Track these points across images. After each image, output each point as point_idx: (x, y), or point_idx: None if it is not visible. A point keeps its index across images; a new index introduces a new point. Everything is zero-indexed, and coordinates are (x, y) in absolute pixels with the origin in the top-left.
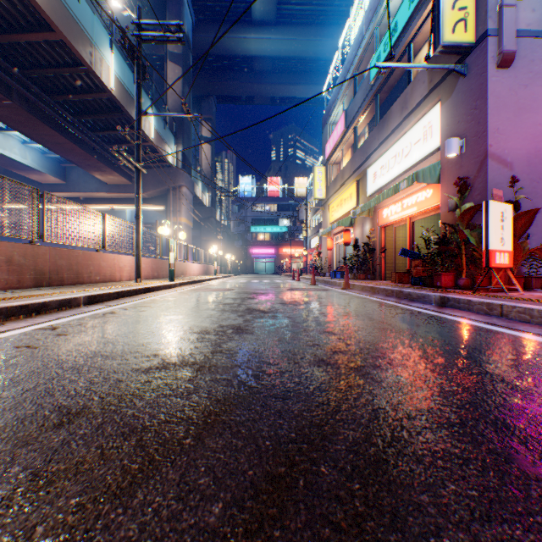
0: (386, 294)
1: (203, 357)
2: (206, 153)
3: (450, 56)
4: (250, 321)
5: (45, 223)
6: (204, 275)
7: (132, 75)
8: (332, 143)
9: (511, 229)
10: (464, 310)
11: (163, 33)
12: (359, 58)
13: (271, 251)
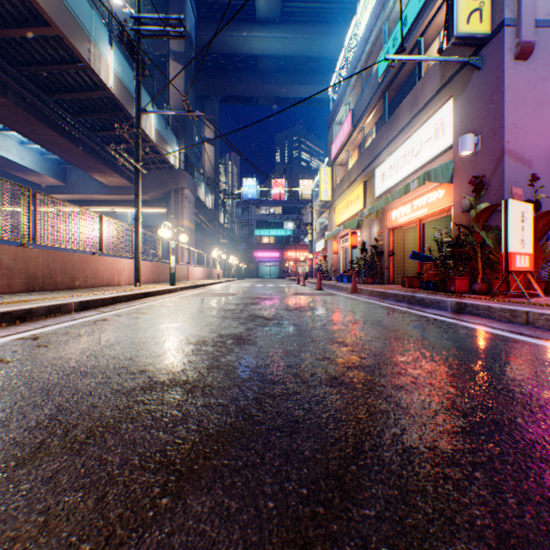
0: (397, 299)
1: (197, 375)
2: (209, 155)
3: (464, 49)
4: (252, 329)
5: (37, 225)
6: (207, 279)
7: (132, 73)
8: (338, 143)
9: (531, 231)
10: (484, 317)
11: (163, 27)
12: (366, 55)
13: (275, 254)
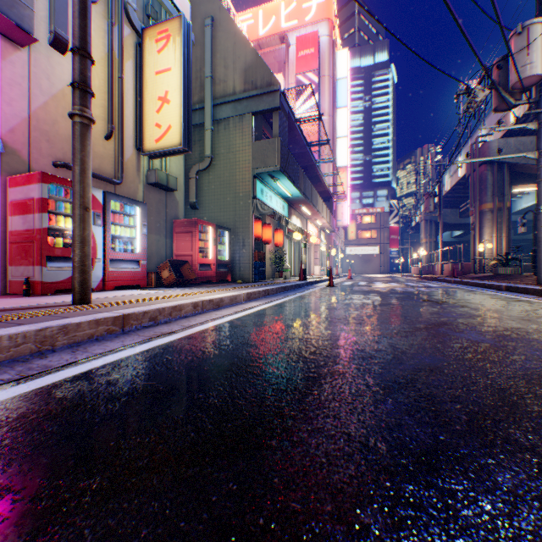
0: None
1: None
2: None
3: None
4: None
5: None
6: None
7: None
8: None
9: None
10: None
11: None
12: None
13: None
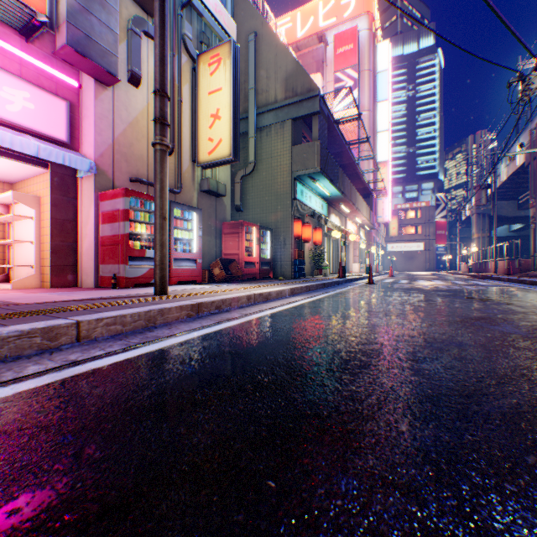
0: None
1: None
2: None
3: None
4: None
5: None
6: None
7: None
8: None
9: None
10: None
11: None
12: None
13: None
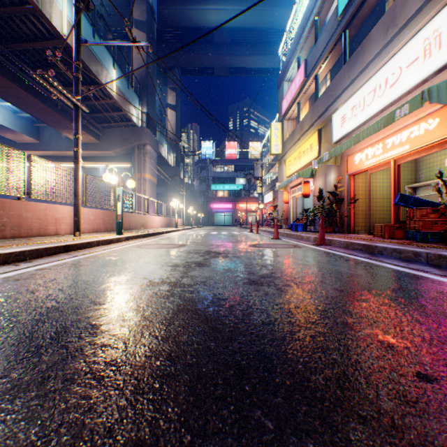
0: (400, 257)
1: None
2: (171, 119)
3: None
4: None
5: None
6: (167, 227)
7: (90, 28)
8: (289, 97)
9: None
10: None
11: None
12: None
13: (229, 206)
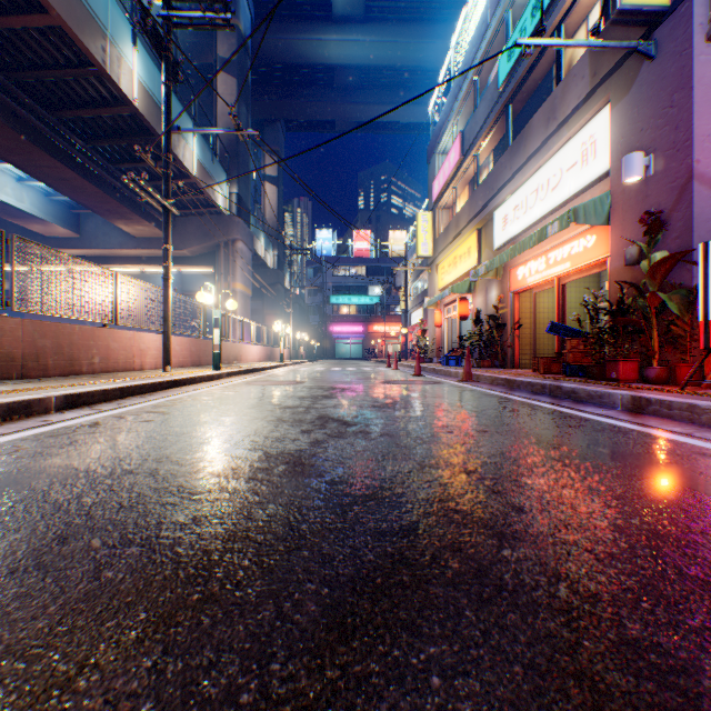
0: (532, 390)
1: (197, 559)
2: (270, 198)
3: (628, 32)
4: (320, 444)
5: (14, 283)
6: (267, 361)
7: None
8: (442, 179)
9: None
10: (682, 421)
11: (203, 12)
12: (481, 57)
13: (358, 328)
